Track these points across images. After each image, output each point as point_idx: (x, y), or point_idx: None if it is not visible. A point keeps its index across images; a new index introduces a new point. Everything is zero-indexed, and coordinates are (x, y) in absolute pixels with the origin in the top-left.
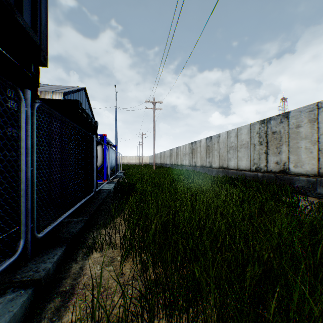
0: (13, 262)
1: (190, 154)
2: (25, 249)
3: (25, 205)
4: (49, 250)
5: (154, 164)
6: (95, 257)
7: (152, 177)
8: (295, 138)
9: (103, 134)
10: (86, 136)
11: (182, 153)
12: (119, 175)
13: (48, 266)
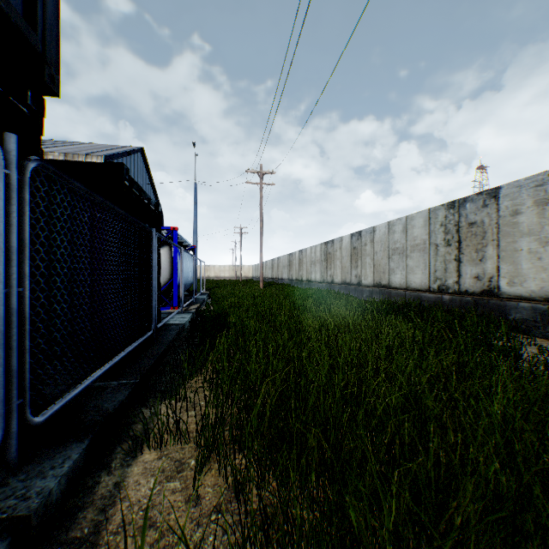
0: None
1: (322, 262)
2: (6, 448)
3: (6, 361)
4: (57, 449)
5: (261, 279)
6: (147, 461)
7: (258, 302)
8: (510, 234)
9: (171, 227)
10: (139, 229)
11: (310, 260)
12: (201, 298)
13: (48, 485)
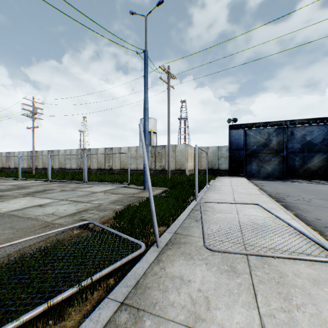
0: None
1: None
2: None
3: None
4: None
5: None
6: None
7: None
8: (39, 158)
9: None
10: None
11: None
12: None
13: None
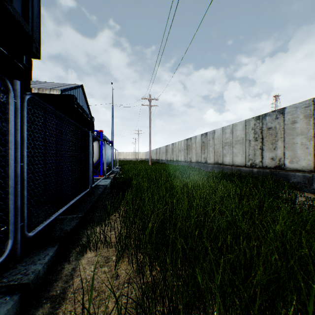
0: (1, 263)
1: (185, 150)
2: (15, 249)
3: (15, 202)
4: (41, 250)
5: (150, 160)
6: (89, 257)
7: (148, 173)
8: (291, 134)
9: (99, 130)
10: (82, 131)
11: (178, 149)
12: (116, 171)
13: (38, 268)
